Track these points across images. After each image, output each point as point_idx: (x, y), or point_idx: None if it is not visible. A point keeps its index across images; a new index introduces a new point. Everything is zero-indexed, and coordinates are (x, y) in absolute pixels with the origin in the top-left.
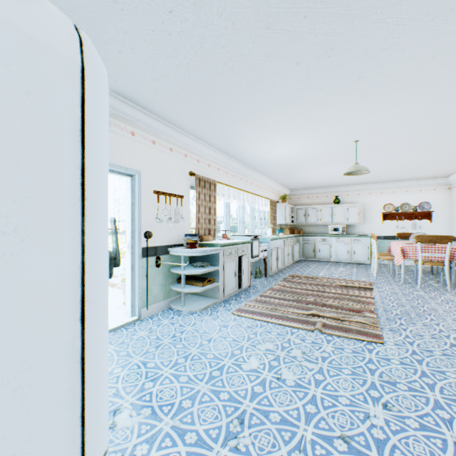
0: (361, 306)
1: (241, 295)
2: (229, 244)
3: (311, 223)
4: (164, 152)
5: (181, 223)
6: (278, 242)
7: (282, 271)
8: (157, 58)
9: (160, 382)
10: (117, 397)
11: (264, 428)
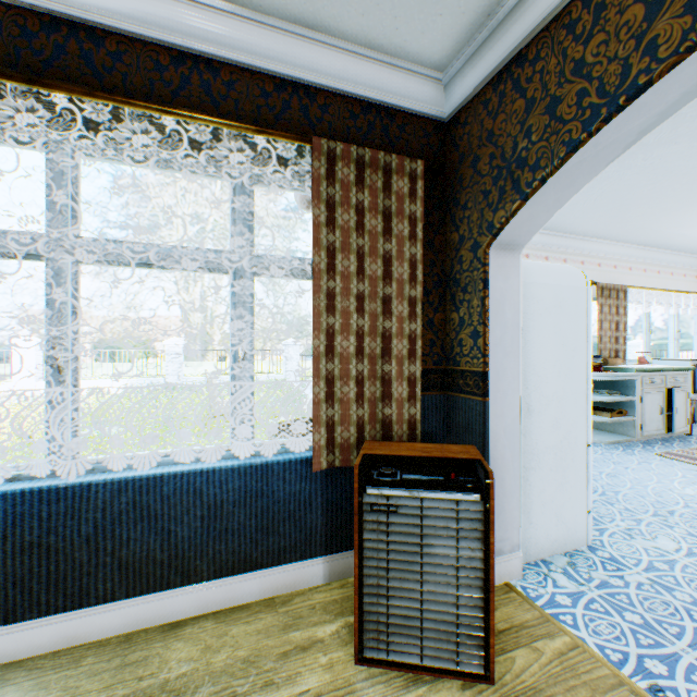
0: None
1: (672, 441)
2: (650, 370)
3: None
4: None
5: None
6: None
7: None
8: None
9: None
10: None
11: (696, 521)
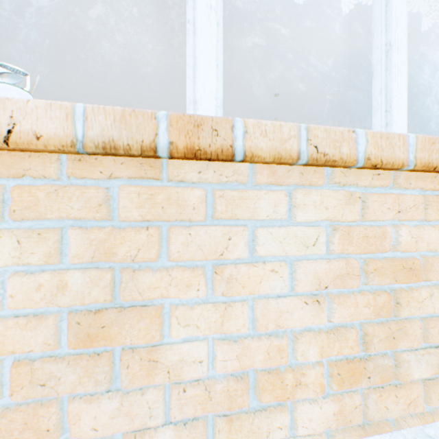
0: None
1: None
2: None
3: None
4: None
5: None
6: None
7: None
8: None
9: None
10: None
11: None
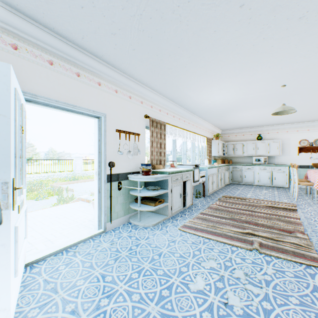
0: (291, 226)
1: (186, 212)
2: (176, 172)
3: (238, 155)
4: (124, 99)
5: (138, 155)
6: (214, 170)
7: (216, 192)
8: (113, 10)
9: (114, 300)
10: (74, 315)
11: None
